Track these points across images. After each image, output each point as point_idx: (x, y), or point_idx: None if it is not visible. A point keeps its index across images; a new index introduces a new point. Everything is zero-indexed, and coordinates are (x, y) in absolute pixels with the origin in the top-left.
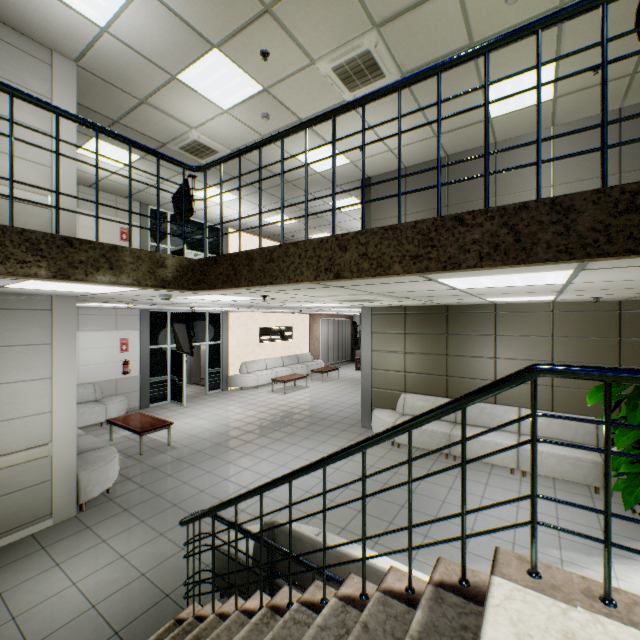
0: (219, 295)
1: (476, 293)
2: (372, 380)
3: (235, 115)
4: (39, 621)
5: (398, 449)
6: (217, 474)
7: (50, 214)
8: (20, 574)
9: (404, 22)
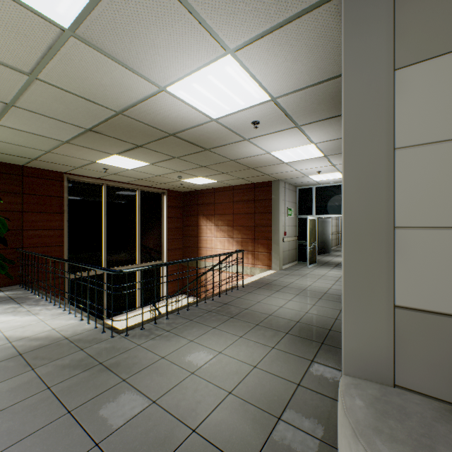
0: None
1: None
2: None
3: None
4: None
5: None
6: None
7: None
8: None
9: None
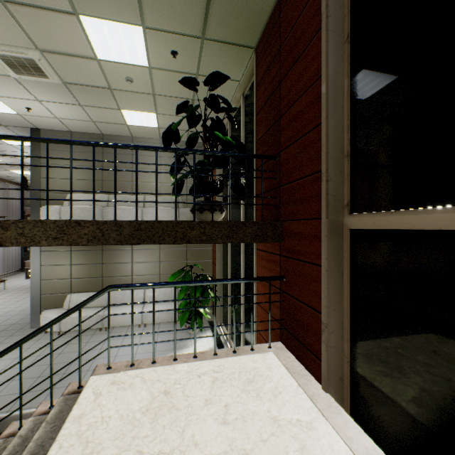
0: None
1: None
2: (41, 288)
3: None
4: None
5: (64, 336)
6: None
7: None
8: None
9: (63, 58)
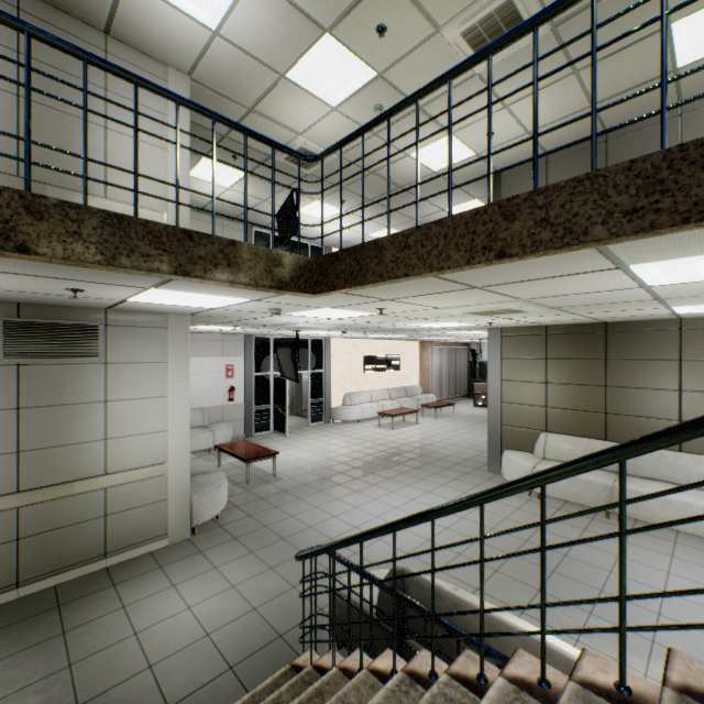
0: (330, 309)
1: (667, 296)
2: (501, 415)
3: (344, 112)
4: (158, 641)
5: (538, 501)
6: (325, 510)
7: None
8: (141, 590)
9: None
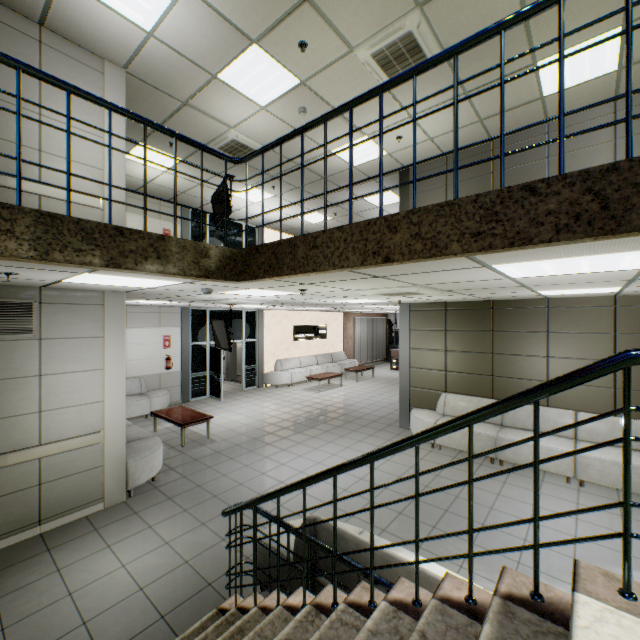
0: (258, 289)
1: (530, 284)
2: (410, 379)
3: (272, 111)
4: (92, 599)
5: (439, 451)
6: (255, 468)
7: (102, 214)
8: (76, 553)
9: None
